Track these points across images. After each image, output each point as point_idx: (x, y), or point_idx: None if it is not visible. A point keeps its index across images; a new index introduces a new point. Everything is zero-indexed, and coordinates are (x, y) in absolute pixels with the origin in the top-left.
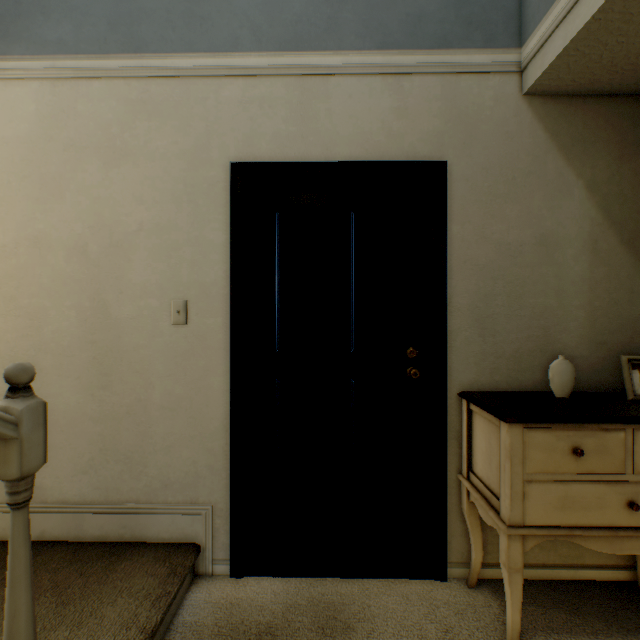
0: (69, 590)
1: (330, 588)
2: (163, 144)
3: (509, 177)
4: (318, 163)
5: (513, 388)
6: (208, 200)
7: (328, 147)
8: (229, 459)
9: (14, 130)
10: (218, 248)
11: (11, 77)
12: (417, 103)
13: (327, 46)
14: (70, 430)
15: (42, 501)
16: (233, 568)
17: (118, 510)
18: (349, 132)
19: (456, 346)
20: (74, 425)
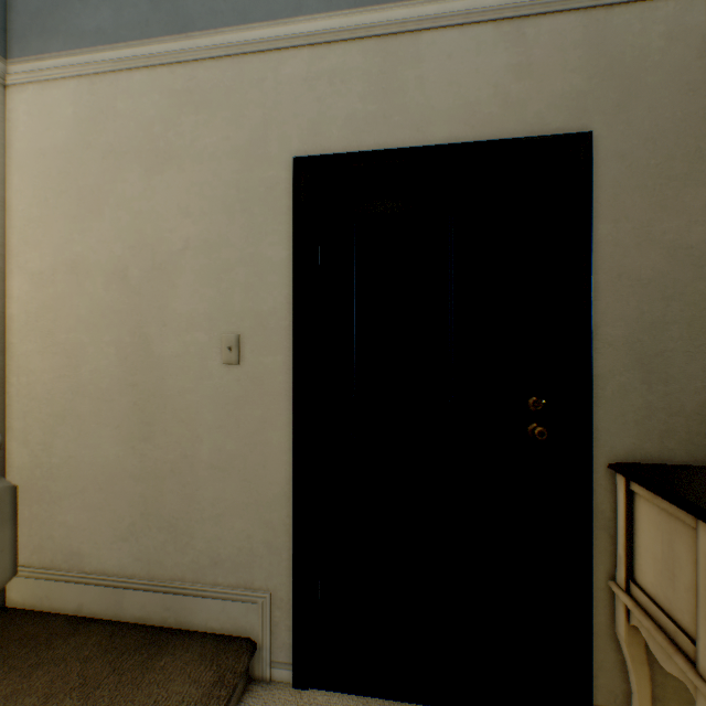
0: (98, 692)
1: None
2: (212, 141)
3: (690, 149)
4: (406, 149)
5: (697, 460)
6: (265, 207)
7: (419, 127)
8: (291, 536)
9: (51, 139)
10: (277, 267)
11: (48, 78)
12: (546, 55)
13: None
14: (109, 488)
15: (80, 569)
16: (296, 676)
17: (161, 588)
18: (448, 105)
19: (605, 397)
20: (113, 483)
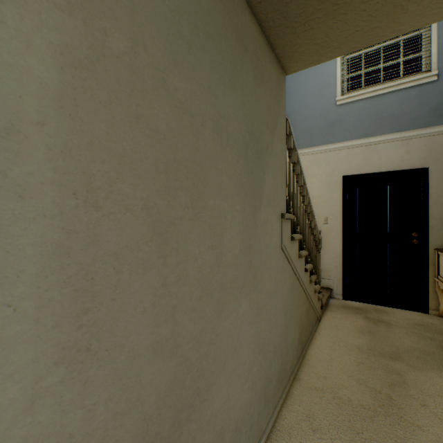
0: None
1: (378, 307)
2: (319, 172)
3: None
4: (373, 173)
5: None
6: (334, 187)
7: (377, 167)
8: (341, 264)
9: None
10: (337, 201)
11: None
12: (415, 148)
13: (377, 134)
14: None
15: None
16: (343, 297)
17: None
18: (386, 161)
19: (433, 232)
20: None
